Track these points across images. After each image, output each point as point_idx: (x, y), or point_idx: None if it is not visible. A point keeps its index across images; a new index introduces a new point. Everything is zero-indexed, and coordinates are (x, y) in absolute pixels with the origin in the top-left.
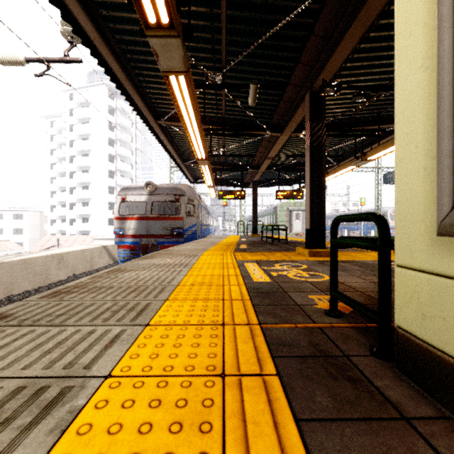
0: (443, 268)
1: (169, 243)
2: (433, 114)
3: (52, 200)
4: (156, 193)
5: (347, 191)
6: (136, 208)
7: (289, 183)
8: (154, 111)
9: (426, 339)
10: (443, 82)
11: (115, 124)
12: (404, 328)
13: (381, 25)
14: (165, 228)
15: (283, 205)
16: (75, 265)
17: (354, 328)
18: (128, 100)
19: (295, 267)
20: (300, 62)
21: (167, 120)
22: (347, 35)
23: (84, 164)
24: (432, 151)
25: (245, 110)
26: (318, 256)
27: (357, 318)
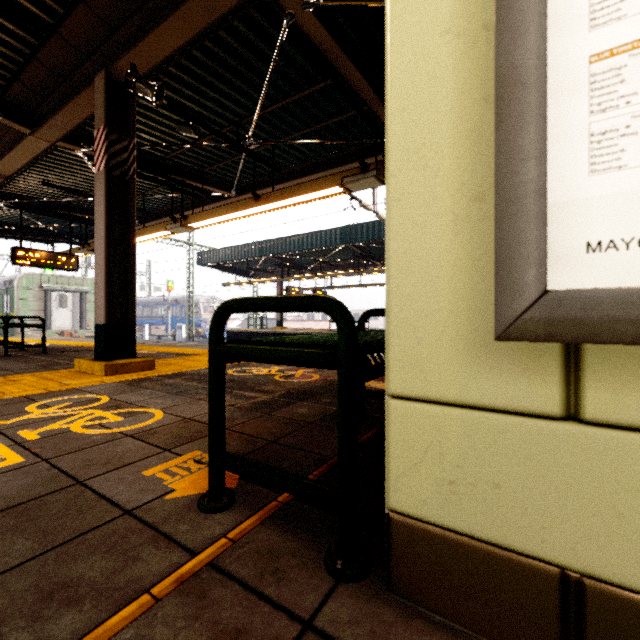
0: (494, 396)
1: None
2: (473, 121)
3: None
4: None
5: (149, 268)
6: None
7: (44, 238)
8: None
9: (459, 526)
10: (525, 55)
11: None
12: (410, 512)
13: (221, 38)
14: None
15: (29, 278)
16: None
17: (269, 522)
18: None
19: (83, 403)
20: (87, 2)
21: None
22: (181, 12)
23: None
24: (471, 187)
25: None
26: (123, 372)
27: (258, 490)
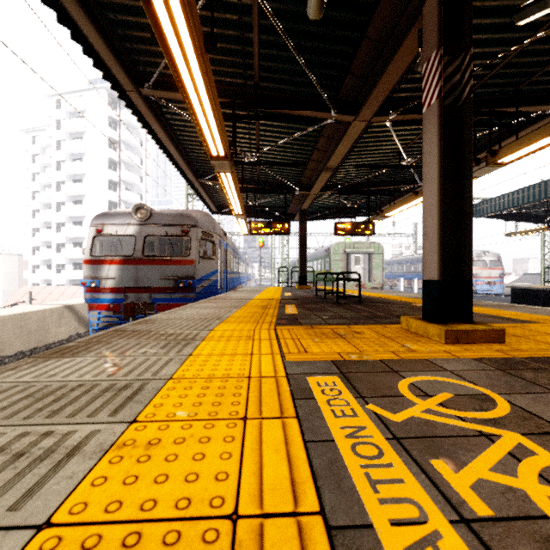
0: None
1: (171, 301)
2: None
3: (35, 240)
4: (151, 222)
5: (414, 230)
6: (128, 247)
7: (348, 215)
8: (133, 71)
9: None
10: None
11: (118, 141)
12: None
13: None
14: (166, 276)
15: (338, 246)
16: (2, 341)
17: None
18: (64, 23)
19: (470, 401)
20: None
21: (157, 89)
22: None
23: (76, 193)
24: None
25: (296, 55)
26: (465, 341)
27: None
